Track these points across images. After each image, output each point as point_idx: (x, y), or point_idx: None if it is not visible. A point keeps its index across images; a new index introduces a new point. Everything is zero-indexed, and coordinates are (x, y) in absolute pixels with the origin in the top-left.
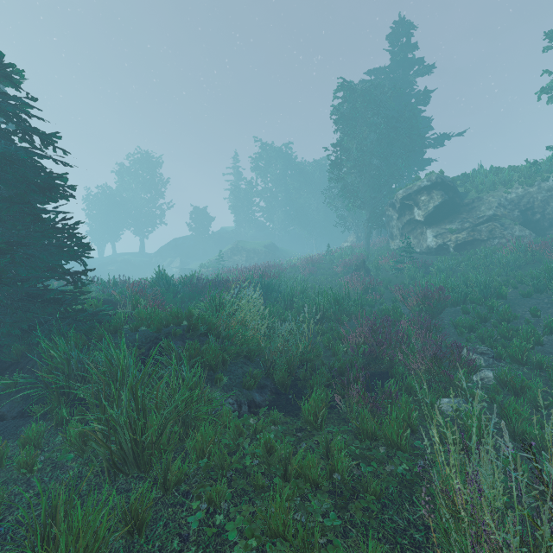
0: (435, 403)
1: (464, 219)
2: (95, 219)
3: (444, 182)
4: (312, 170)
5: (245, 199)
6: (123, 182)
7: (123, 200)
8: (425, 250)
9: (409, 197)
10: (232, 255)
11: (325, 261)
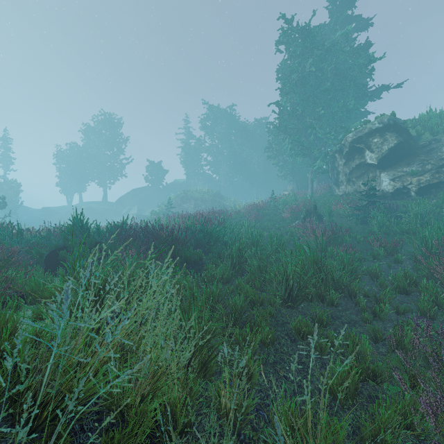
0: None
1: (423, 160)
2: (64, 173)
3: (397, 124)
4: (253, 128)
5: (195, 154)
6: (88, 140)
7: (89, 156)
8: (378, 194)
9: (360, 140)
10: (181, 203)
11: (269, 207)
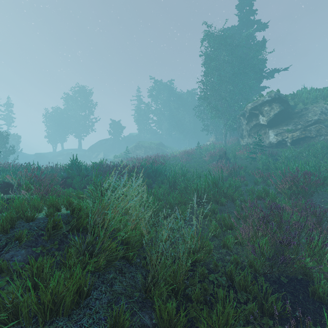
0: None
1: (296, 122)
2: (51, 128)
3: (280, 98)
4: (186, 97)
5: (144, 115)
6: (68, 105)
7: (68, 116)
8: (267, 144)
9: (256, 108)
10: (135, 150)
11: (196, 153)
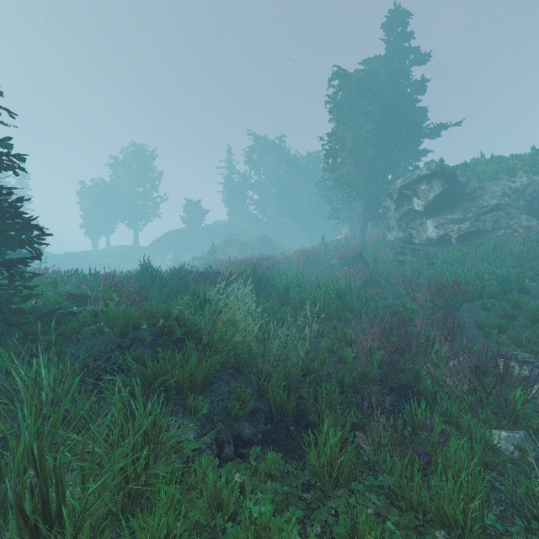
0: (493, 441)
1: (466, 208)
2: (89, 213)
3: (444, 171)
4: (305, 163)
5: (239, 192)
6: (117, 176)
7: (118, 194)
8: (425, 241)
9: (408, 186)
10: (225, 247)
11: (319, 253)
